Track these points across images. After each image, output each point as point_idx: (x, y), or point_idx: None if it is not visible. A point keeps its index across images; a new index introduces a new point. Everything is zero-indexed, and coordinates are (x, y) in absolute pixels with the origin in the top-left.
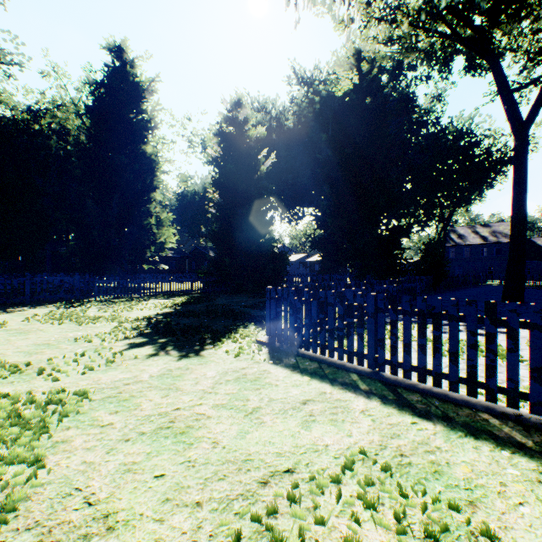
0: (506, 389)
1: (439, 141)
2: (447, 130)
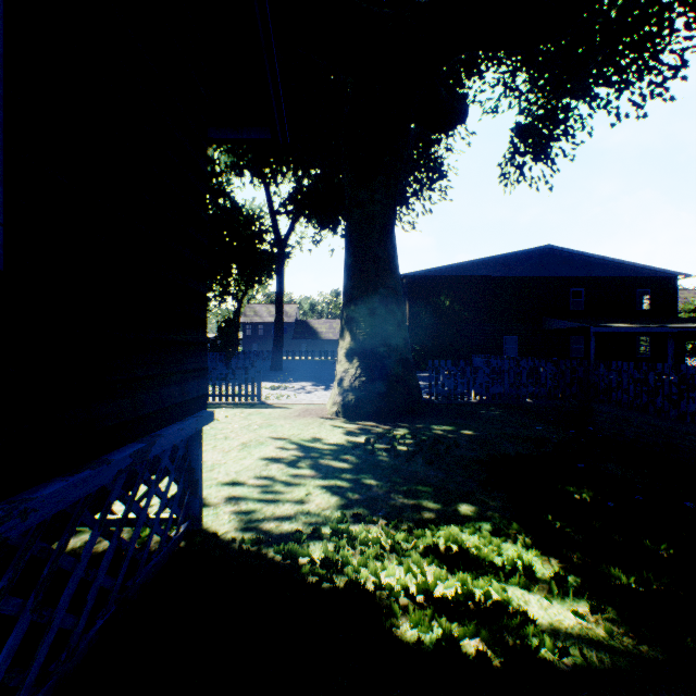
0: (232, 394)
1: (235, 219)
2: (240, 218)
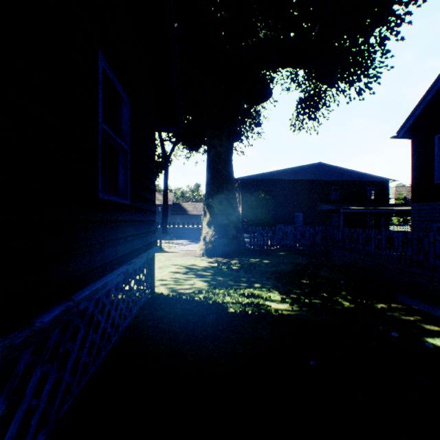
0: None
1: None
2: None
